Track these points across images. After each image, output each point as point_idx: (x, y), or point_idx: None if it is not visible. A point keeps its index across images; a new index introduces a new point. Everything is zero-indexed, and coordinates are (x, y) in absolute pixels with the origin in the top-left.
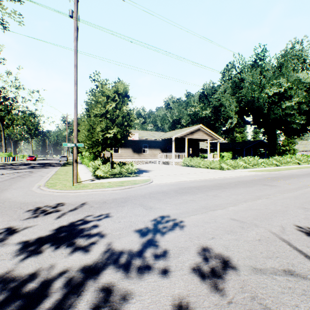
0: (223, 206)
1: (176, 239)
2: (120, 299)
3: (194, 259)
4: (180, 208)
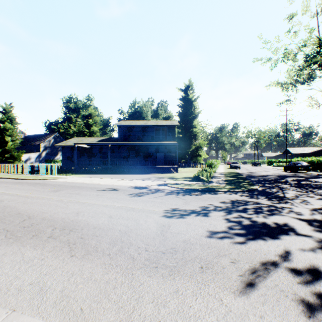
0: (117, 207)
1: (190, 208)
2: (229, 206)
3: (195, 204)
4: (143, 216)
